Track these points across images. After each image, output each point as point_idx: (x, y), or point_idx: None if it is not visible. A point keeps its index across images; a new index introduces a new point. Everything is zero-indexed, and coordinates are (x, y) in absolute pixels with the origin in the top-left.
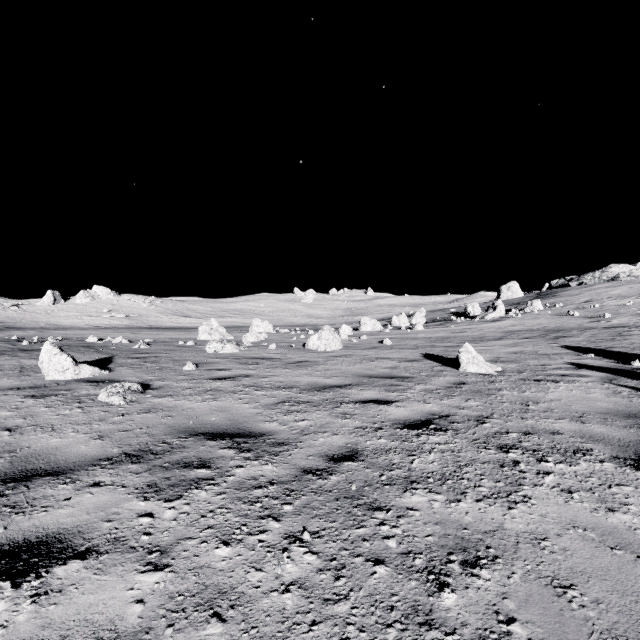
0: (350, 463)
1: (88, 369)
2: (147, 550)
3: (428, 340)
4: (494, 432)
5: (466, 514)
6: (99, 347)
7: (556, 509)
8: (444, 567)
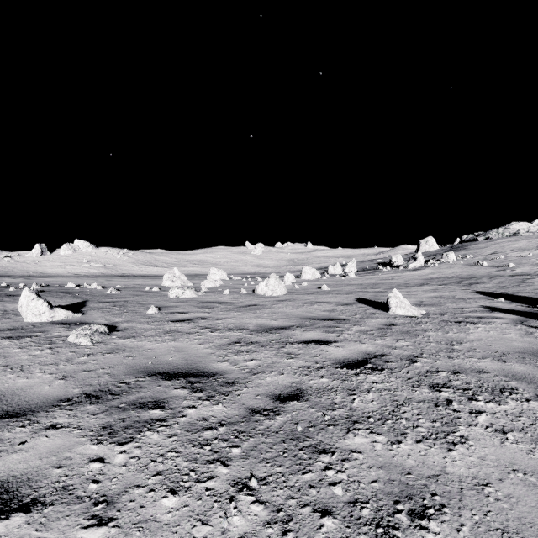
0: (295, 403)
1: (62, 312)
2: (93, 501)
3: (360, 286)
4: (425, 371)
5: (408, 457)
6: (76, 292)
7: (493, 451)
8: (392, 518)
